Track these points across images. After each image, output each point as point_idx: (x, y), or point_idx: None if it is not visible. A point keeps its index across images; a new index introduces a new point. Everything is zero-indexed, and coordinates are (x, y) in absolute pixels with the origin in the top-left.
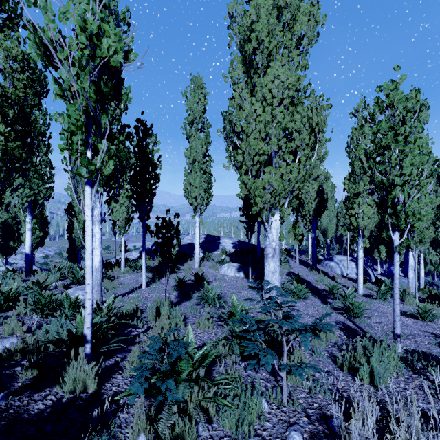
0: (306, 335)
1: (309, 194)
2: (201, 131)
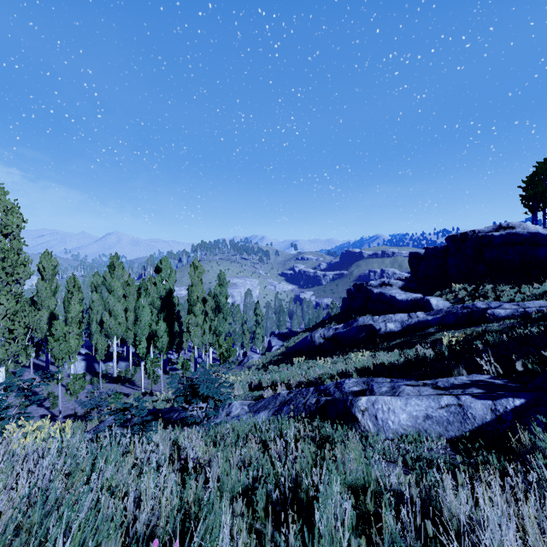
0: None
1: (42, 320)
2: None
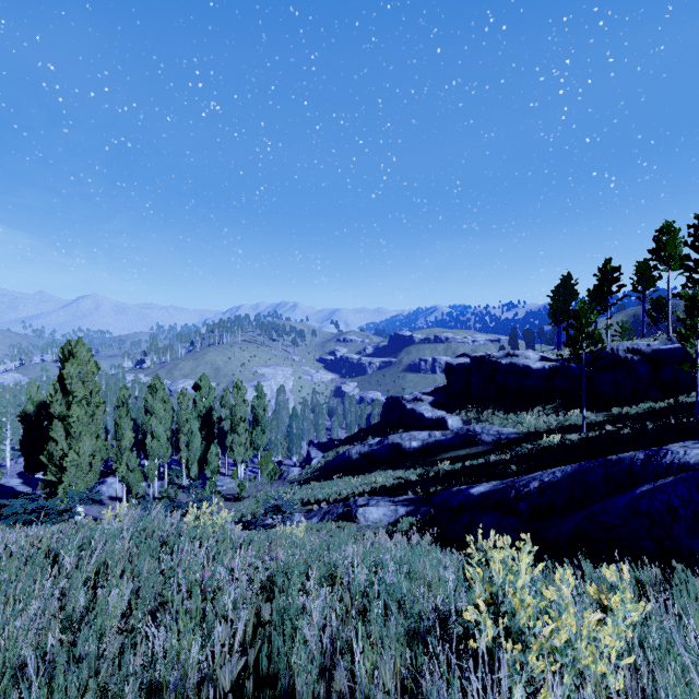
0: None
1: None
2: None
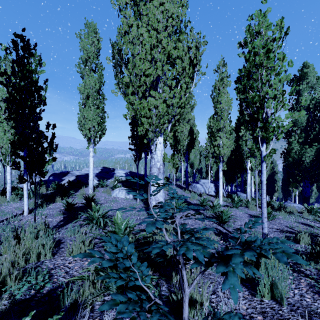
0: (236, 271)
1: (183, 133)
2: (94, 71)
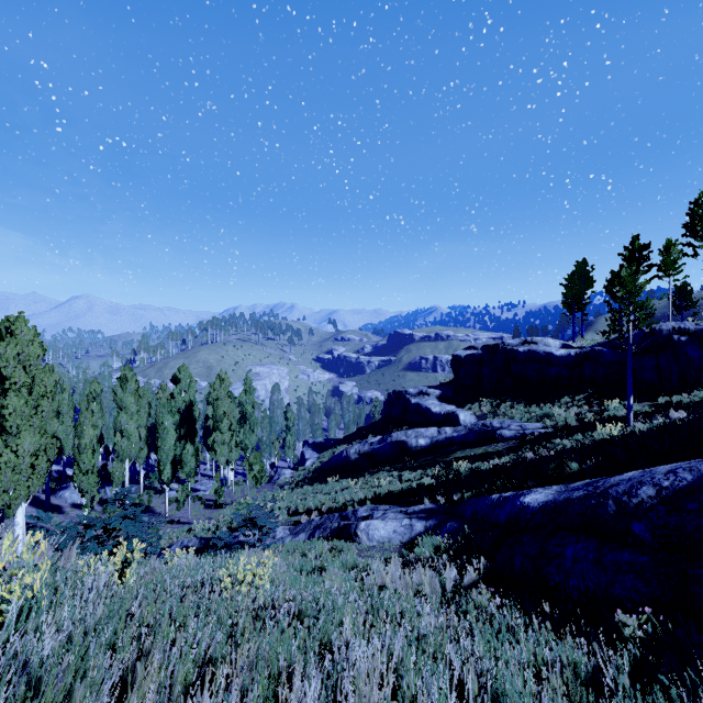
0: None
1: None
2: None
